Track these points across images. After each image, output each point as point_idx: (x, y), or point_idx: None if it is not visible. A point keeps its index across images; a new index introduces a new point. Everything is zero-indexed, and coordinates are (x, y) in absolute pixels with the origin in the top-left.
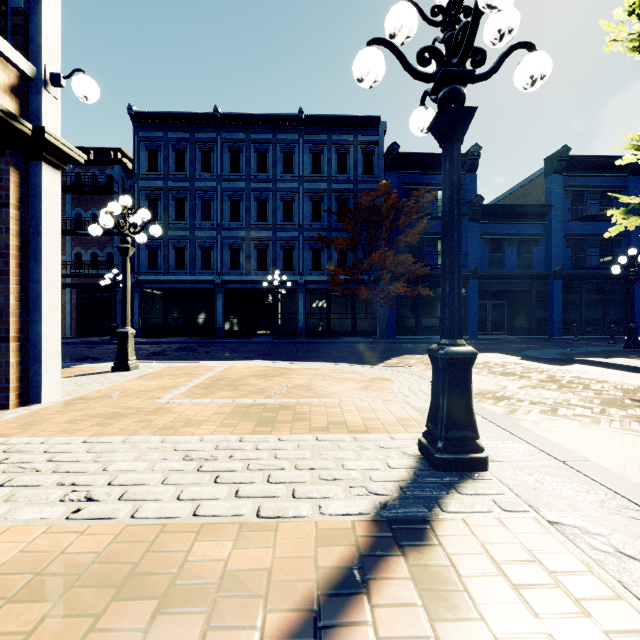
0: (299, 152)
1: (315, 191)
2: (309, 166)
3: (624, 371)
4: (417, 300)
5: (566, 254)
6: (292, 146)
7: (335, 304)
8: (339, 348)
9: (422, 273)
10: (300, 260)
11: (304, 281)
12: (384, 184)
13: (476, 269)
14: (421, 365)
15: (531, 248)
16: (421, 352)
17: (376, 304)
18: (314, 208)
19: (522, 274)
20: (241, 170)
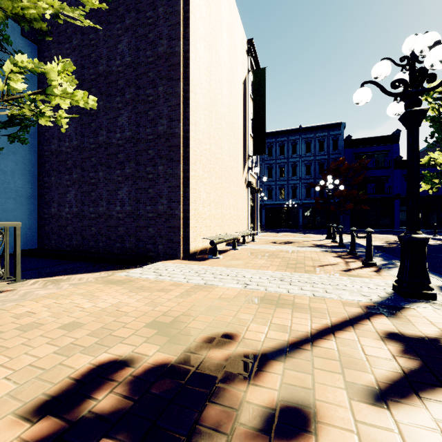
0: (299, 144)
1: (307, 161)
2: (304, 149)
3: None
4: (362, 211)
5: None
6: (296, 141)
7: (317, 213)
8: (318, 232)
9: (363, 198)
10: (300, 193)
11: (302, 203)
12: (341, 159)
13: (398, 194)
14: (346, 236)
15: None
16: None
17: (338, 213)
18: (307, 169)
19: (429, 196)
20: (272, 155)
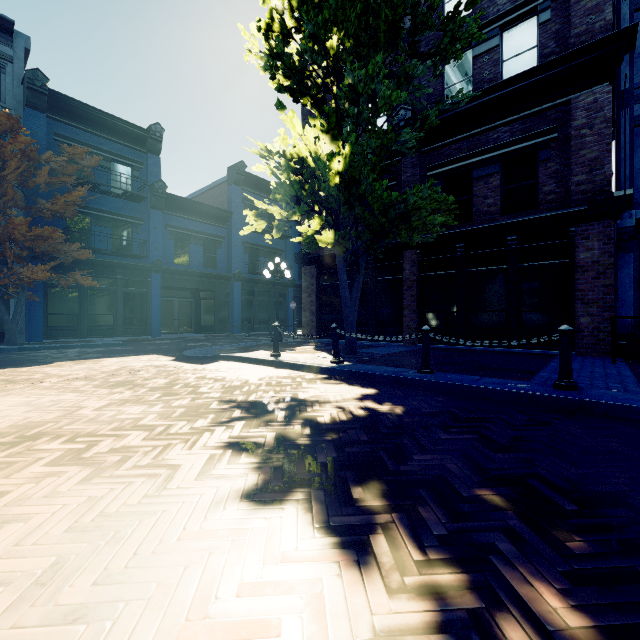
0: None
1: None
2: None
3: (253, 364)
4: (80, 292)
5: (244, 259)
6: None
7: None
8: None
9: (83, 257)
10: None
11: None
12: (8, 115)
13: (159, 262)
14: None
15: (216, 249)
16: (46, 361)
17: None
18: None
19: (207, 273)
20: None
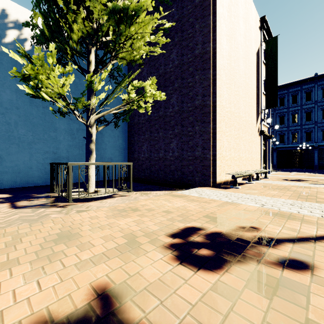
0: (314, 91)
1: None
2: (320, 95)
3: None
4: None
5: None
6: (310, 89)
7: None
8: None
9: None
10: (315, 136)
11: (317, 145)
12: None
13: None
14: None
15: None
16: None
17: None
18: (323, 113)
19: None
20: (284, 104)
